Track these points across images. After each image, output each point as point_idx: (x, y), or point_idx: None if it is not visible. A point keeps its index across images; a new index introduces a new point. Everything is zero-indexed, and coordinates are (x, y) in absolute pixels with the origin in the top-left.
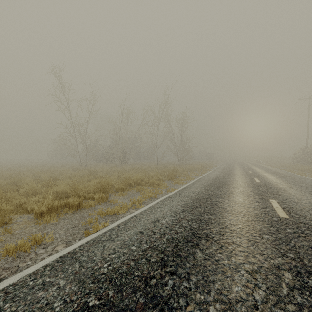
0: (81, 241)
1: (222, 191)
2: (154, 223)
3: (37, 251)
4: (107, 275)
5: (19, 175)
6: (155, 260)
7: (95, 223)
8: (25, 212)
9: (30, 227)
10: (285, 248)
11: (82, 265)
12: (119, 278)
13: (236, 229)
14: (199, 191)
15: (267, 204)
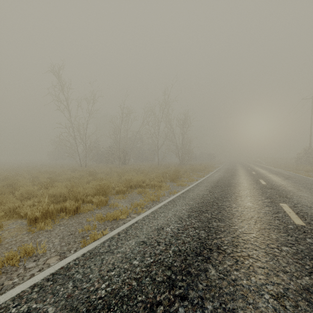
0: (76, 253)
1: (227, 194)
2: (158, 230)
3: (26, 265)
4: (105, 299)
5: (16, 176)
6: (161, 278)
7: (93, 230)
8: (18, 217)
9: (22, 235)
10: (311, 264)
11: (75, 285)
12: (119, 304)
13: (250, 239)
14: (204, 194)
15: (278, 209)
